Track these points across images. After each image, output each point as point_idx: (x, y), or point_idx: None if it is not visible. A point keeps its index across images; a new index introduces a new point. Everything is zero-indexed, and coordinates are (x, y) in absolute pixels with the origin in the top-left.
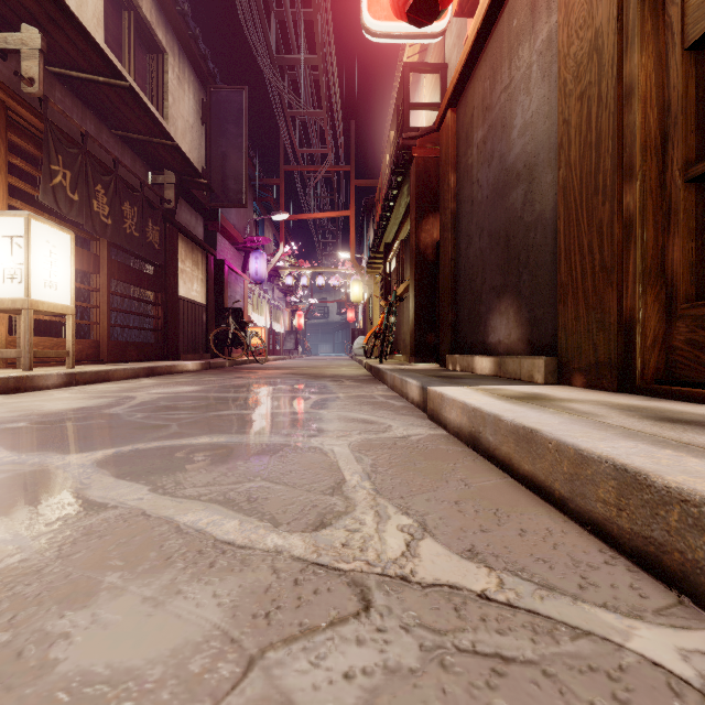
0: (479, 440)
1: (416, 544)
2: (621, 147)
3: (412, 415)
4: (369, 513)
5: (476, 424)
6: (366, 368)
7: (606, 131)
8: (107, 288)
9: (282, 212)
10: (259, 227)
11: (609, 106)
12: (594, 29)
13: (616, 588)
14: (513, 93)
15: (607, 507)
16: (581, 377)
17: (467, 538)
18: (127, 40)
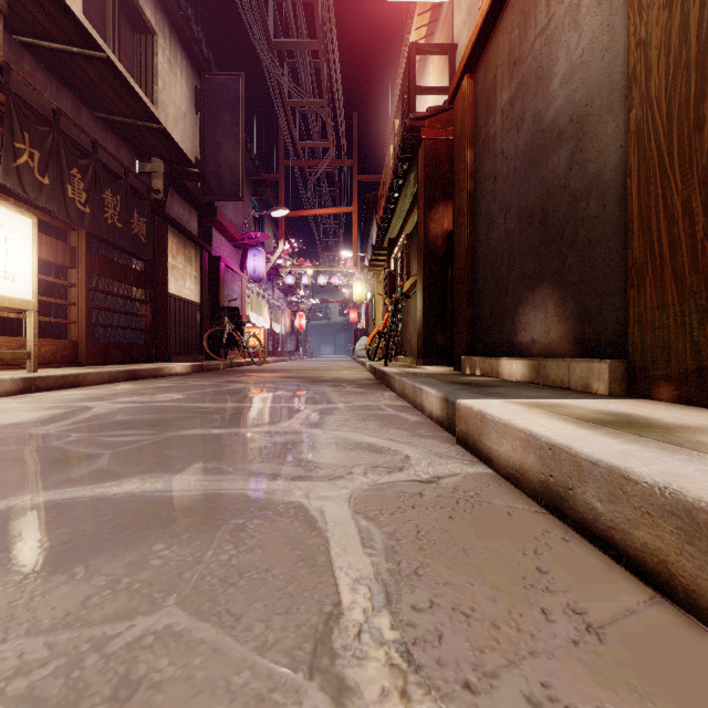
0: (567, 500)
1: None
2: None
3: (434, 438)
4: None
5: (558, 472)
6: (369, 371)
7: None
8: (85, 283)
9: (282, 207)
10: (258, 224)
11: None
12: None
13: None
14: (554, 33)
15: None
16: (669, 387)
17: None
18: (111, 16)
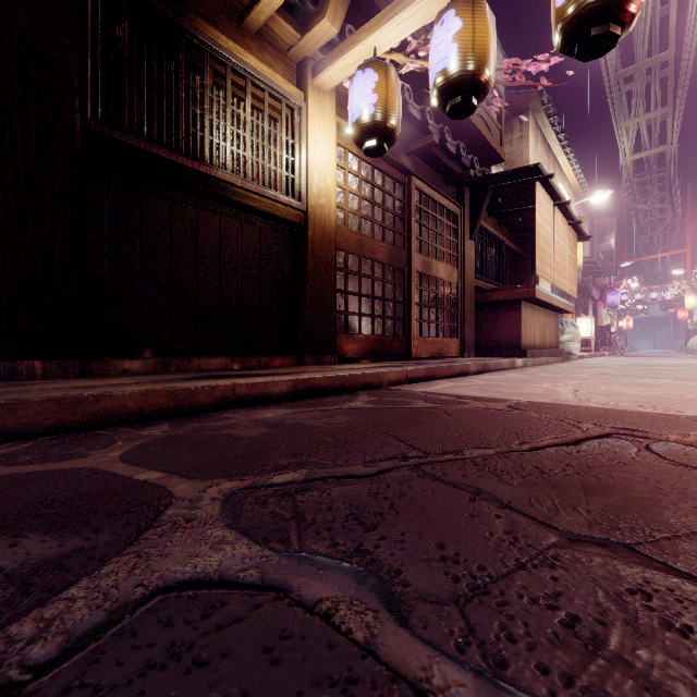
0: None
1: None
2: None
3: None
4: None
5: None
6: None
7: None
8: None
9: (628, 261)
10: None
11: None
12: None
13: None
14: None
15: None
16: None
17: None
18: None
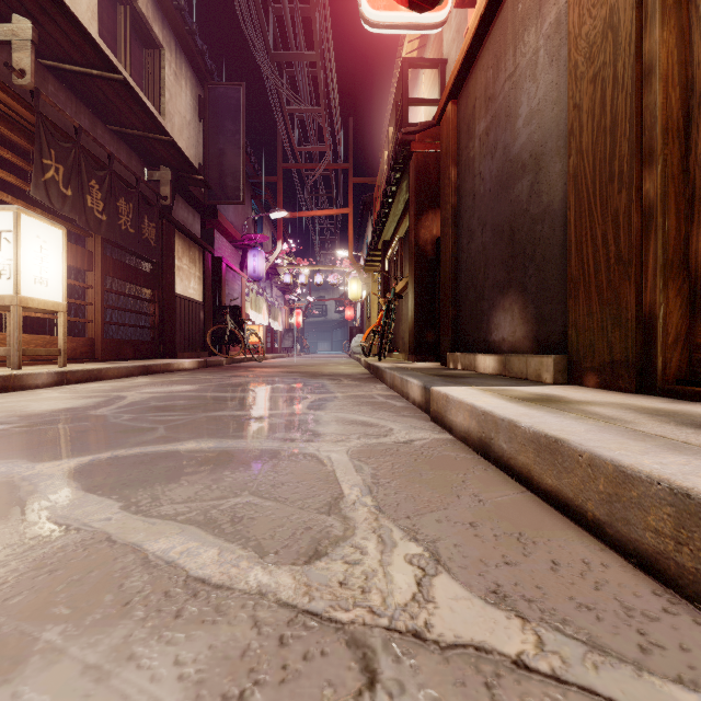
0: (491, 447)
1: (429, 583)
2: (640, 130)
3: (414, 417)
4: (371, 539)
5: (487, 429)
6: (364, 366)
7: (622, 114)
8: (102, 285)
9: (280, 209)
10: (257, 225)
11: (626, 86)
12: (609, 5)
13: (687, 651)
14: (518, 80)
15: (660, 538)
16: (593, 377)
17: (490, 573)
18: (122, 34)
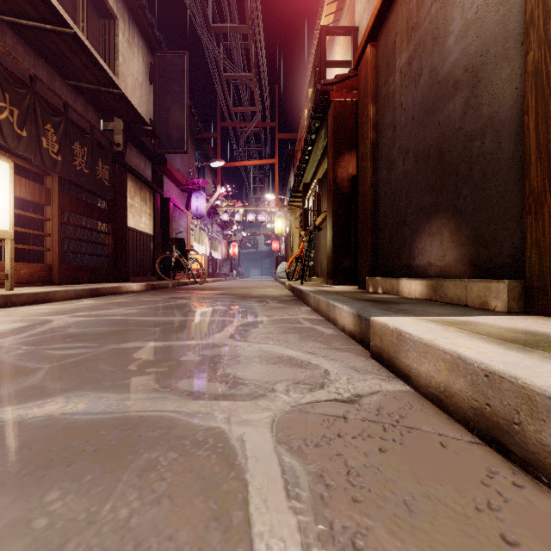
0: (512, 435)
1: None
2: None
3: (349, 351)
4: None
5: (499, 402)
6: (288, 289)
7: None
8: (58, 217)
9: (219, 159)
10: (200, 173)
11: None
12: None
13: None
14: None
15: None
16: None
17: None
18: (80, 3)
